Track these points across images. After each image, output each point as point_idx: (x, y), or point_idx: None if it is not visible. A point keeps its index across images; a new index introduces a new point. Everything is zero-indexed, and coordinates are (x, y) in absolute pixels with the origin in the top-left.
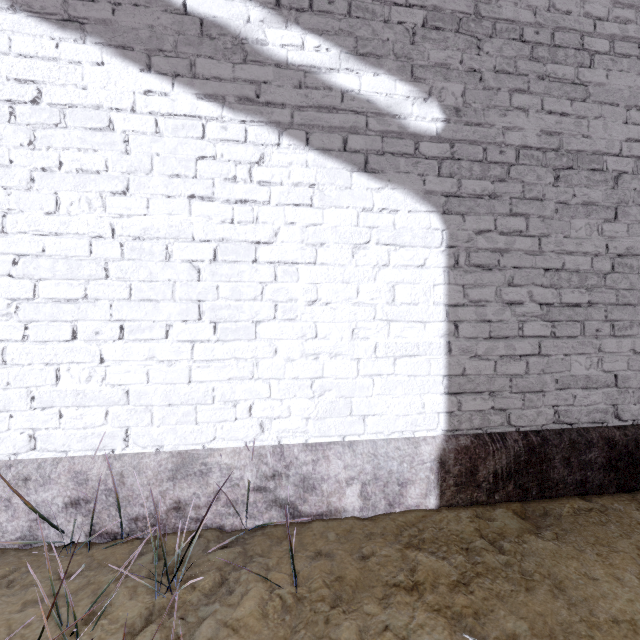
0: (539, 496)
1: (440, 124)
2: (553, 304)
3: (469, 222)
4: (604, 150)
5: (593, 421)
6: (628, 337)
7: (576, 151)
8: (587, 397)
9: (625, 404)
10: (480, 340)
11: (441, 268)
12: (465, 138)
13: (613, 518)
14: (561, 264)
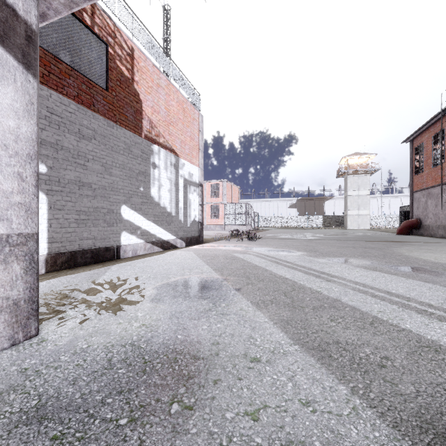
0: (74, 266)
1: (46, 170)
2: (78, 219)
3: (55, 197)
4: (92, 182)
5: (89, 247)
6: (98, 227)
7: (84, 182)
8: (87, 242)
9: (97, 243)
10: (58, 228)
11: (46, 209)
12: (53, 175)
13: (90, 266)
14: (81, 209)
